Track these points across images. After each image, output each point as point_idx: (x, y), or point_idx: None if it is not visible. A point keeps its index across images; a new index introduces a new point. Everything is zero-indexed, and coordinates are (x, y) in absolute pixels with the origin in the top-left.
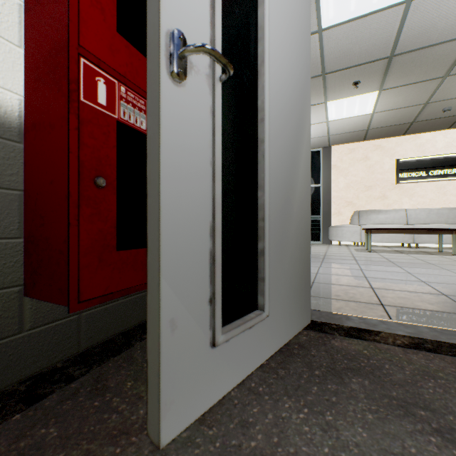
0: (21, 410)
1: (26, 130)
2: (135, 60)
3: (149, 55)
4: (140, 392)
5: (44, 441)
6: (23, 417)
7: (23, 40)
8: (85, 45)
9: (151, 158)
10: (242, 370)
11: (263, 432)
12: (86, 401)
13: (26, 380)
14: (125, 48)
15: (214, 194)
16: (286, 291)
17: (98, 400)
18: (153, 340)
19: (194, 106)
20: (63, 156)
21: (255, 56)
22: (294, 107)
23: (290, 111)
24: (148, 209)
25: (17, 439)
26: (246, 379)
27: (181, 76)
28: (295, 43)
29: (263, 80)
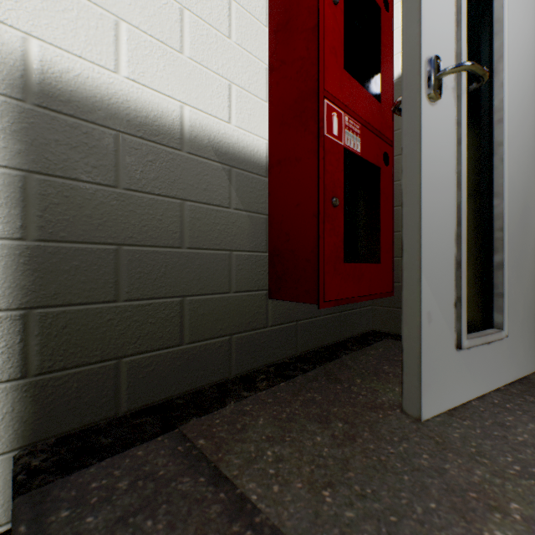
0: (281, 381)
1: (269, 166)
2: (353, 89)
3: (405, 84)
4: (372, 387)
5: (315, 399)
6: (287, 385)
7: (267, 96)
8: (326, 88)
9: (407, 172)
10: (480, 385)
11: (528, 434)
12: (328, 384)
13: (269, 366)
14: (347, 81)
15: (458, 201)
16: (523, 315)
17: (338, 385)
18: (411, 329)
19: (443, 120)
20: (310, 182)
21: (489, 53)
22: (533, 98)
23: (528, 104)
24: (403, 216)
25: (294, 395)
26: (485, 396)
27: (437, 96)
28: (534, 21)
29: (501, 77)
